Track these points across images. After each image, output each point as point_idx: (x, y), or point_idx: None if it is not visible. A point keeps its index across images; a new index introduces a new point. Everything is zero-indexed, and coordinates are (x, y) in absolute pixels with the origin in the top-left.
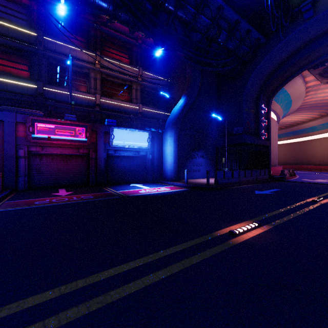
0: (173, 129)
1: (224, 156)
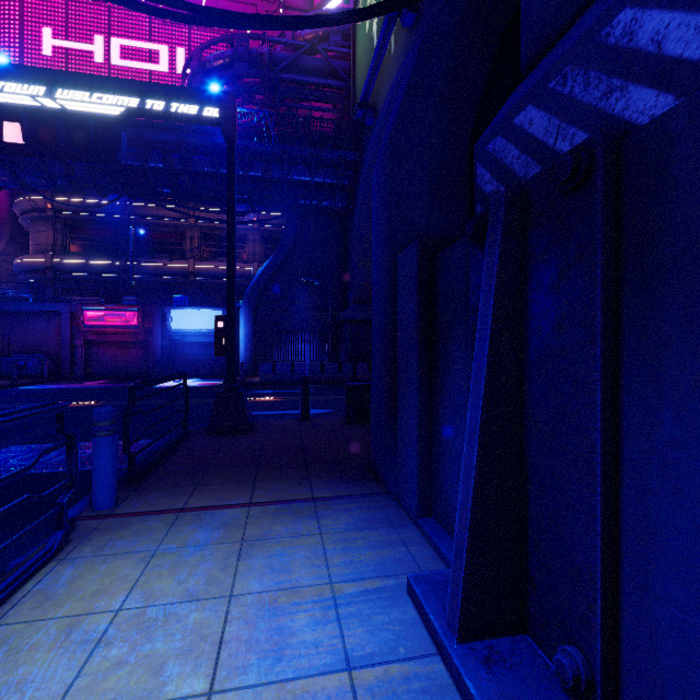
0: (245, 305)
1: (278, 342)
